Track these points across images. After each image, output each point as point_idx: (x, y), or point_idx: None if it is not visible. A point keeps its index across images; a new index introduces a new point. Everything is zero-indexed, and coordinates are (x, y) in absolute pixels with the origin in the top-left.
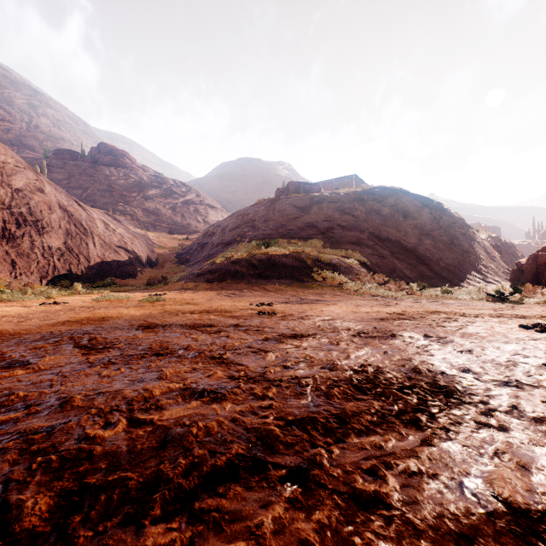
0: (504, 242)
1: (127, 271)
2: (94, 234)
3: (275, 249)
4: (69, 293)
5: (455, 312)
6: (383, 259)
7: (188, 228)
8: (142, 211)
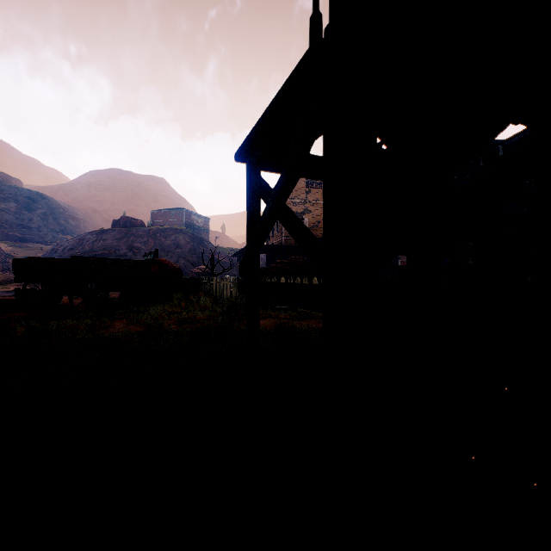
0: None
1: None
2: None
3: None
4: None
5: None
6: None
7: (45, 238)
8: None
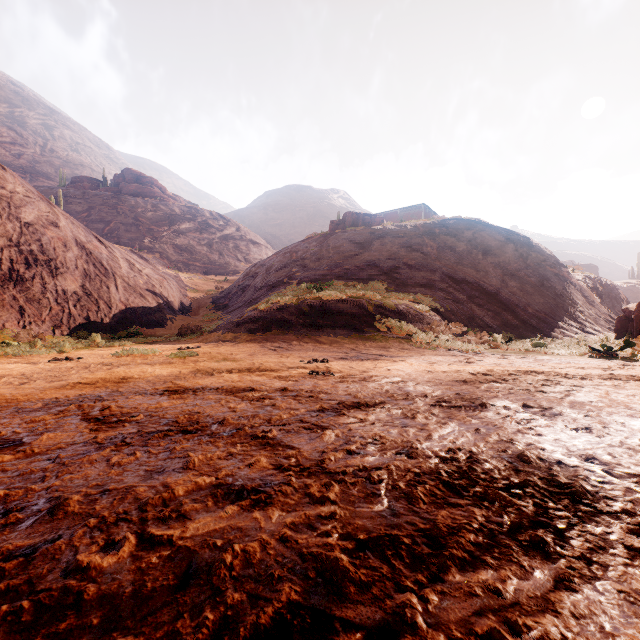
0: (605, 284)
1: (155, 319)
2: (116, 275)
3: (329, 293)
4: (86, 345)
5: (555, 372)
6: (459, 305)
7: (226, 267)
8: (173, 248)
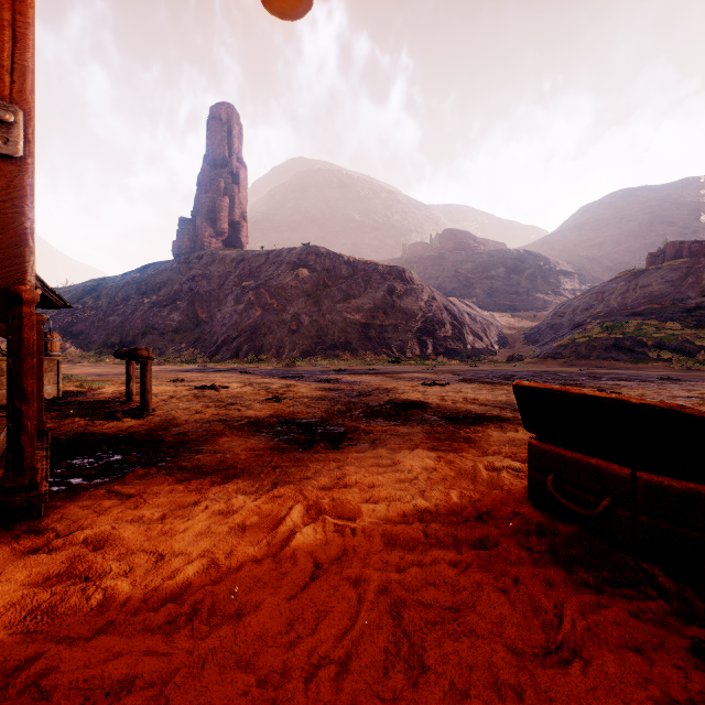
0: None
1: (489, 351)
2: (465, 324)
3: (616, 333)
4: (466, 363)
5: None
6: None
7: (534, 303)
8: (485, 291)
